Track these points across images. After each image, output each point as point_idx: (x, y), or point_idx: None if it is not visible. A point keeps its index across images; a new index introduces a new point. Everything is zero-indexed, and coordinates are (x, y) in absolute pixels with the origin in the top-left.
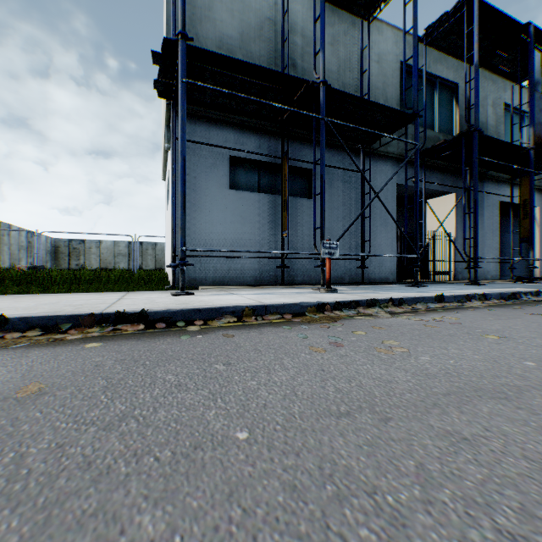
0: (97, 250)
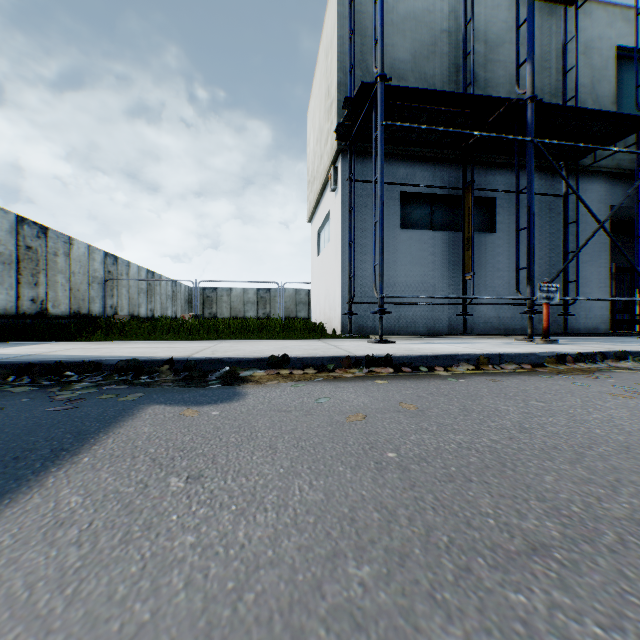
0: (228, 298)
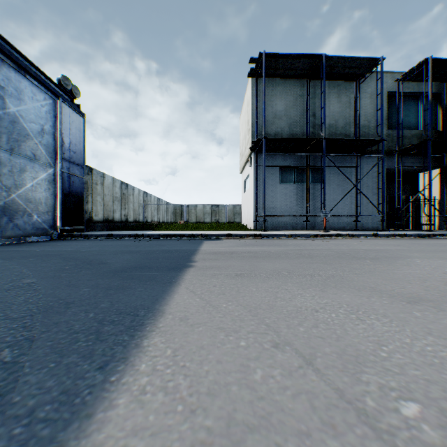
0: (194, 211)
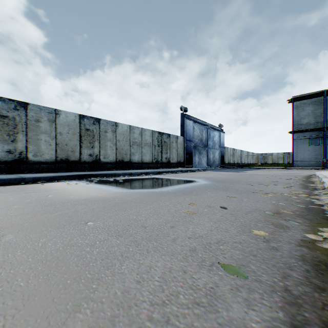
0: (270, 156)
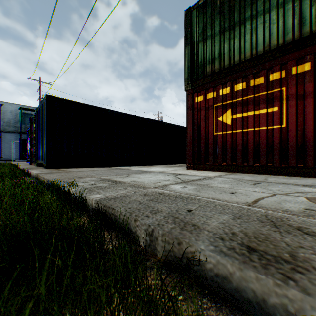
0: None
